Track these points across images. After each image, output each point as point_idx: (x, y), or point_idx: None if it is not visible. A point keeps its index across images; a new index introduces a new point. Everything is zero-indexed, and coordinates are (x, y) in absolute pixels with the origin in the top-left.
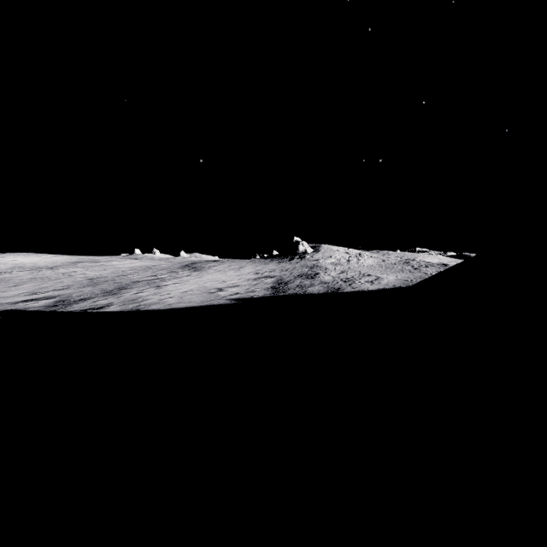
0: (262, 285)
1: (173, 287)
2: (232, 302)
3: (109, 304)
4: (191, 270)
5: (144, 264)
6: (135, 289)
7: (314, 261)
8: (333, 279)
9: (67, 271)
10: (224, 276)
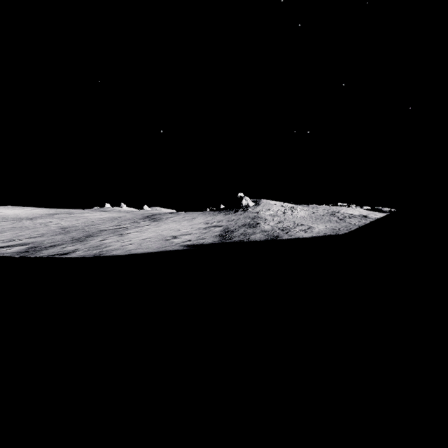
0: (211, 233)
1: (134, 235)
2: (185, 248)
3: (75, 250)
4: (150, 220)
5: (111, 215)
6: (100, 236)
7: (255, 213)
8: (272, 228)
9: (44, 221)
10: (178, 225)
